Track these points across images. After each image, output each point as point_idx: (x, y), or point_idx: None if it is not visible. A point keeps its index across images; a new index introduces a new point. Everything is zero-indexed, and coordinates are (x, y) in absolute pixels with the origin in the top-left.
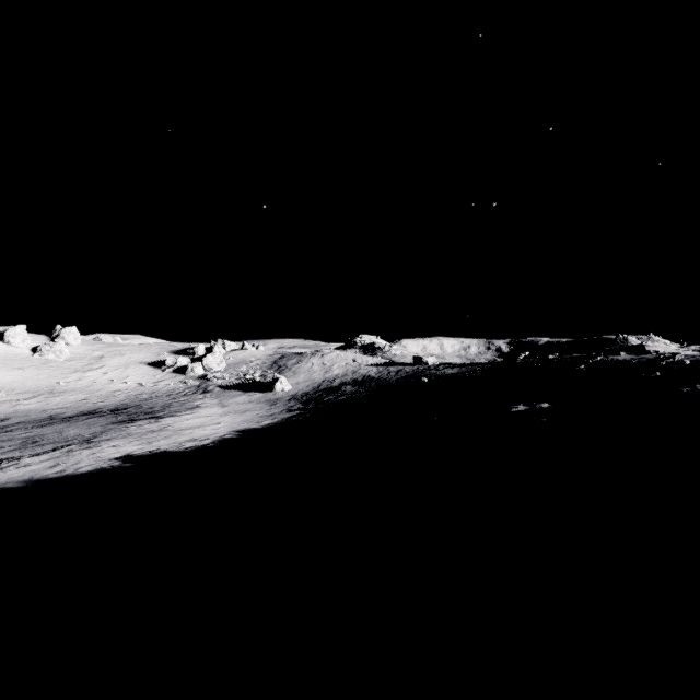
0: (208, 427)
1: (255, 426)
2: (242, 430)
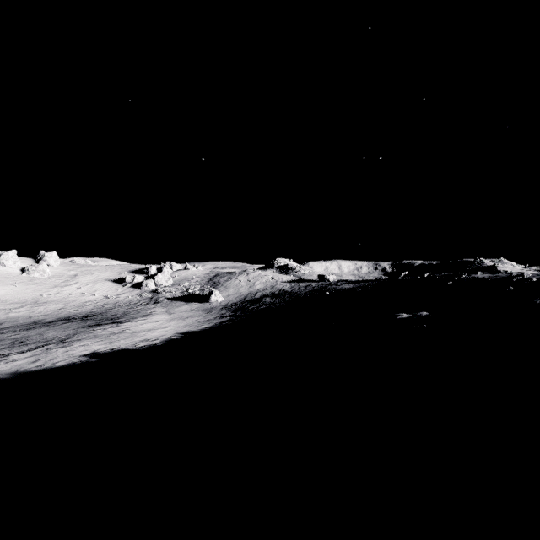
0: (158, 330)
1: (194, 329)
2: (184, 332)
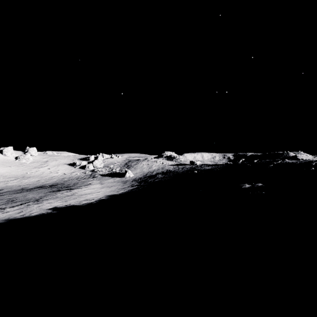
0: (94, 193)
1: (116, 193)
2: (109, 195)
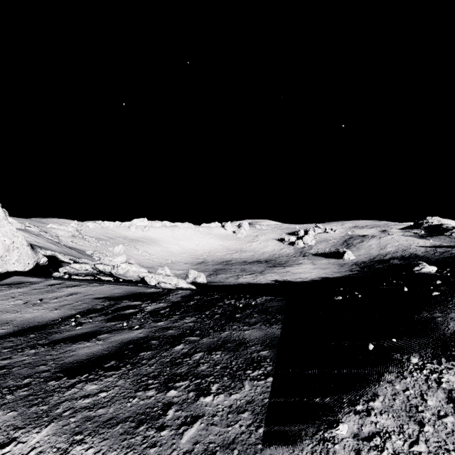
0: (306, 273)
1: (330, 276)
2: (323, 277)
